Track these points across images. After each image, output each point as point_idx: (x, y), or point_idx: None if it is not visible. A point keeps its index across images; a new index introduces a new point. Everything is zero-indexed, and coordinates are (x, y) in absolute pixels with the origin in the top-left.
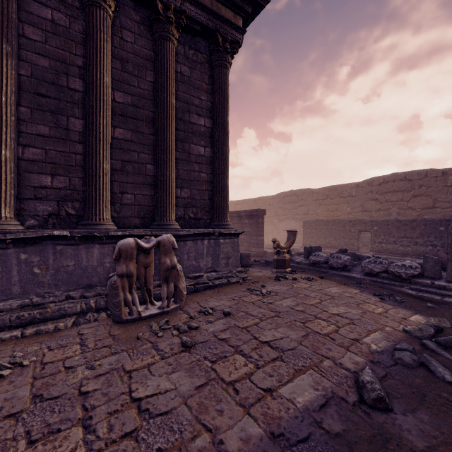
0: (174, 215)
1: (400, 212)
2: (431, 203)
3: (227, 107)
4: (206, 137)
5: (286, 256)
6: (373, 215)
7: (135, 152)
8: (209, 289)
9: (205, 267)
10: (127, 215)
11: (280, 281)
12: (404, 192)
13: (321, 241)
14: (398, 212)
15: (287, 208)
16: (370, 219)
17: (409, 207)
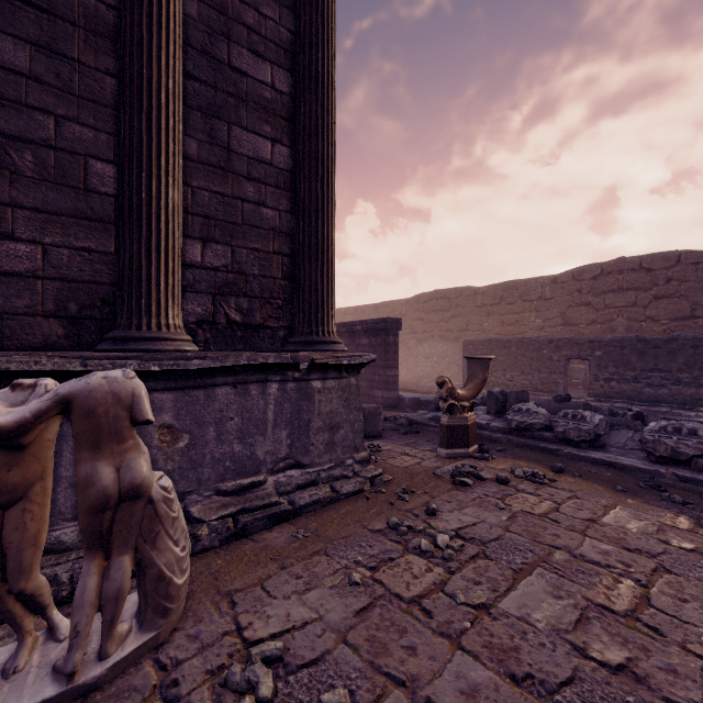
0: (179, 313)
1: (631, 325)
2: (687, 310)
3: (331, 43)
4: (277, 116)
5: (468, 416)
6: (582, 332)
7: (48, 114)
8: (280, 524)
9: (270, 457)
10: (15, 307)
11: (467, 488)
12: (638, 291)
13: (497, 378)
14: (628, 325)
15: (431, 320)
16: (588, 338)
17: (649, 316)
